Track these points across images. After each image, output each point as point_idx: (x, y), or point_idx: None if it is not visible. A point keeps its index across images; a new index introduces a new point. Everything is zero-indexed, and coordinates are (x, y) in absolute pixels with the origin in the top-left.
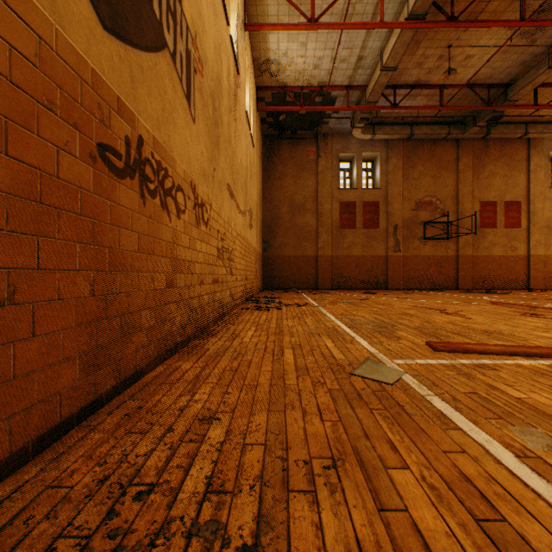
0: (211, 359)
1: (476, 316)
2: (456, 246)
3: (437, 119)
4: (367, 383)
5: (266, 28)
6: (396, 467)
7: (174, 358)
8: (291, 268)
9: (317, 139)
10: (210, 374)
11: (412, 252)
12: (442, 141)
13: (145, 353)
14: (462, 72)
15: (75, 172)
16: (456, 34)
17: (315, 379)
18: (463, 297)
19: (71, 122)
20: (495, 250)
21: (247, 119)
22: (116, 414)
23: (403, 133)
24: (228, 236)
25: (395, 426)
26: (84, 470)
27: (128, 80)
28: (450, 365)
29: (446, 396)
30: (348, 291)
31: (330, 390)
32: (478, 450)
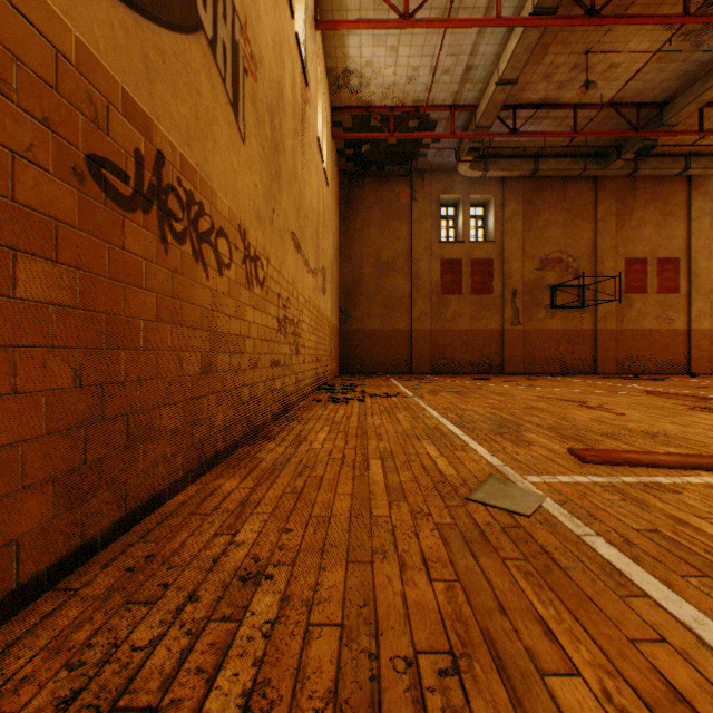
0: (266, 474)
1: (629, 410)
2: (594, 317)
3: (569, 150)
4: (493, 514)
5: (345, 27)
6: (558, 673)
7: (213, 473)
8: (378, 346)
9: (412, 177)
10: (262, 499)
11: (536, 325)
12: (576, 179)
13: (167, 468)
14: (604, 86)
15: (46, 195)
16: (597, 36)
17: (415, 507)
18: (605, 384)
19: (38, 115)
20: (645, 323)
21: (318, 148)
22: (113, 568)
23: (524, 168)
24: (292, 303)
25: (545, 590)
26: (42, 678)
27: (140, 67)
28: (609, 484)
29: (613, 536)
30: (453, 376)
31: (439, 525)
32: (685, 637)
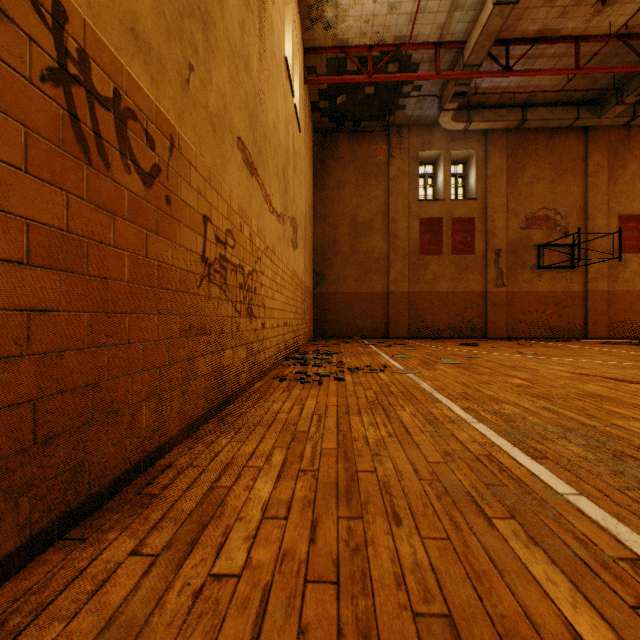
0: None
1: None
2: (584, 278)
3: (561, 97)
4: None
5: None
6: None
7: None
8: (353, 309)
9: (389, 132)
10: None
11: (521, 286)
12: (564, 131)
13: None
14: (615, 11)
15: None
16: None
17: None
18: (622, 352)
19: None
20: None
21: (287, 73)
22: None
23: (511, 119)
24: (240, 242)
25: None
26: None
27: None
28: None
29: None
30: (434, 340)
31: None
32: None
